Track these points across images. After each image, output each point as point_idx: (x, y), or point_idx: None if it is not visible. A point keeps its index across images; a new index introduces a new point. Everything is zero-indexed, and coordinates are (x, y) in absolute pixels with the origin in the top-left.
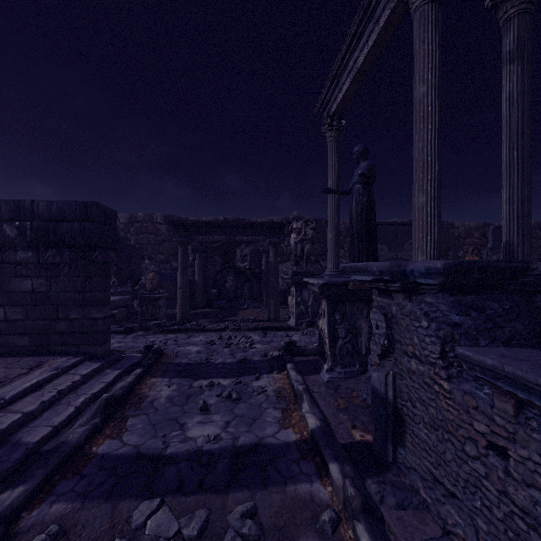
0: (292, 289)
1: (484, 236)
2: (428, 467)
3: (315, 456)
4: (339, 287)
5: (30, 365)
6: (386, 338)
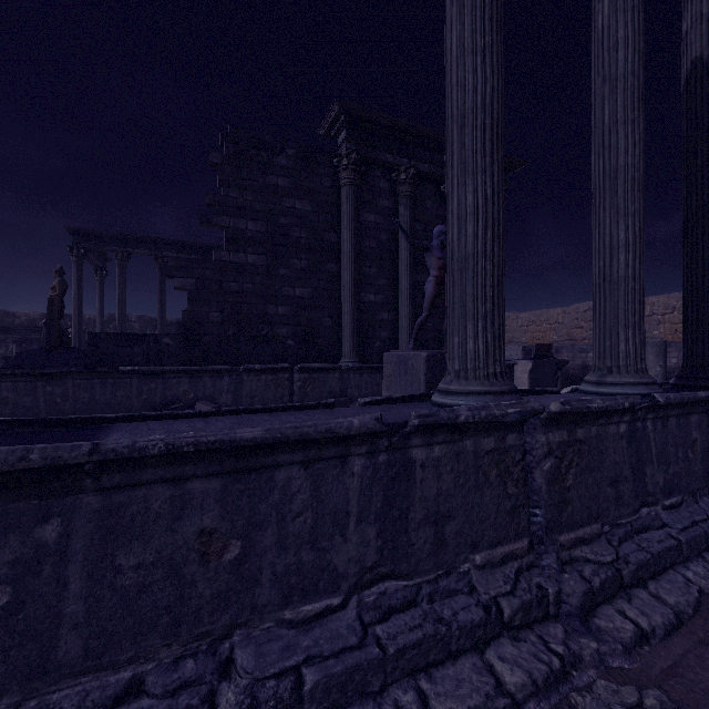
0: None
1: None
2: None
3: None
4: None
5: None
6: None
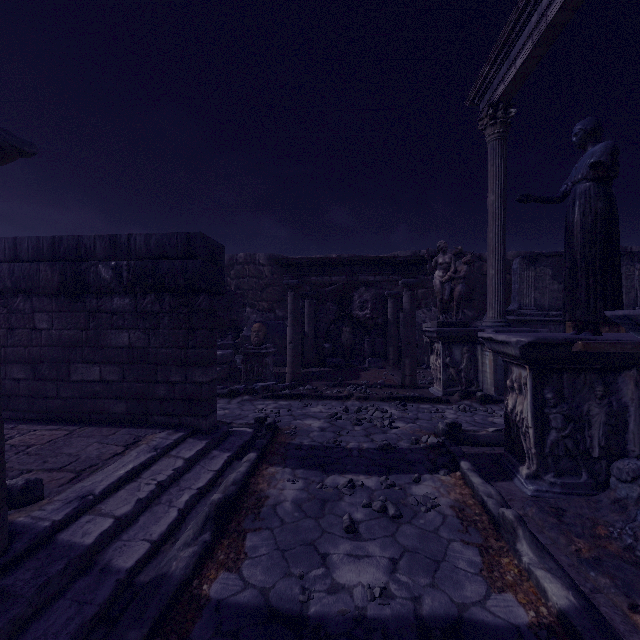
0: (435, 346)
1: None
2: None
3: None
4: (555, 349)
5: (126, 441)
6: None
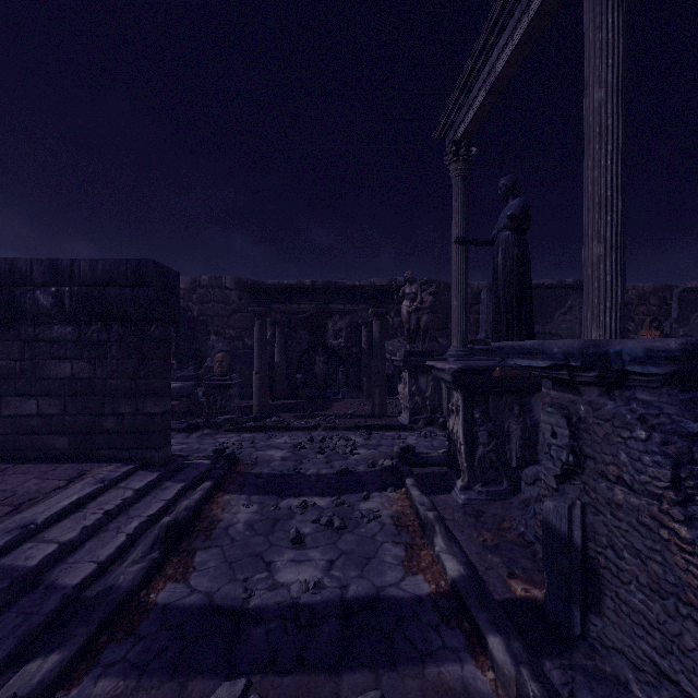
0: (403, 375)
1: (665, 302)
2: (648, 653)
3: (462, 620)
4: (480, 374)
5: (69, 475)
6: (571, 452)
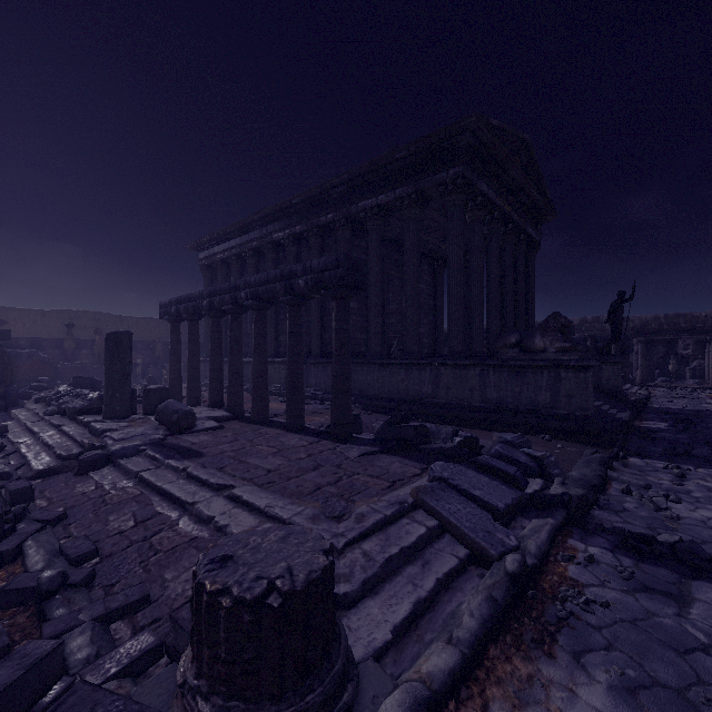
0: None
1: None
2: None
3: None
4: None
5: None
6: None
